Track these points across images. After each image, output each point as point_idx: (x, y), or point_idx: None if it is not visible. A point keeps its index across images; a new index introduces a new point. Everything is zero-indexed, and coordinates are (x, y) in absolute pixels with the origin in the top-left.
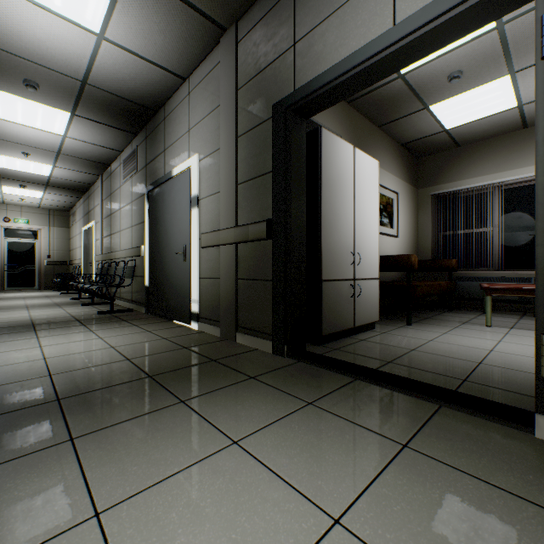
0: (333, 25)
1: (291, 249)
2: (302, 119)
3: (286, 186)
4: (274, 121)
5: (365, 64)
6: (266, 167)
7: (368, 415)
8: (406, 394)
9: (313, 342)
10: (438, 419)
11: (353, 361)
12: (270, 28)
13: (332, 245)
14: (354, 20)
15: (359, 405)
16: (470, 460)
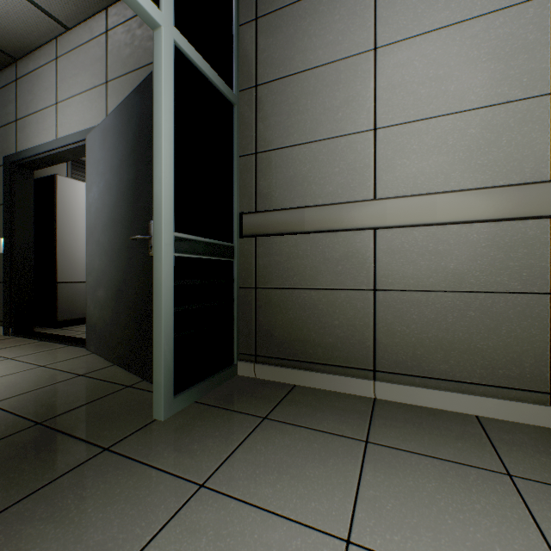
0: (34, 121)
1: (15, 261)
2: (29, 170)
3: (13, 217)
4: (5, 169)
5: (46, 153)
6: (2, 199)
7: (14, 352)
8: (61, 344)
9: (53, 327)
10: (54, 350)
11: (63, 334)
12: (4, 100)
13: (72, 257)
14: (43, 124)
15: (17, 350)
16: (36, 358)
